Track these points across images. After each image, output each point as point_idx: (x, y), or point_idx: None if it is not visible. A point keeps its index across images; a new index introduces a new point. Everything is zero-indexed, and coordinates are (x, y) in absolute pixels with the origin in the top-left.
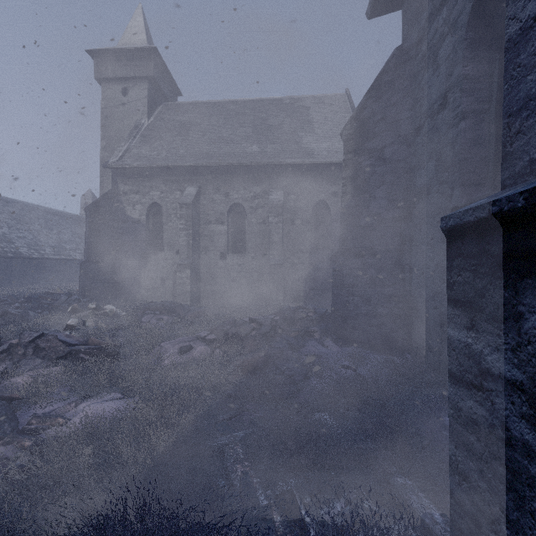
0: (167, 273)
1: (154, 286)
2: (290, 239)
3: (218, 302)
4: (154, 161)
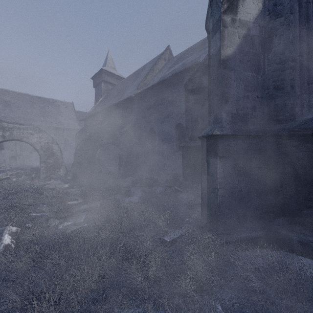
0: (7, 158)
1: (0, 162)
2: None
3: (36, 165)
4: (1, 118)
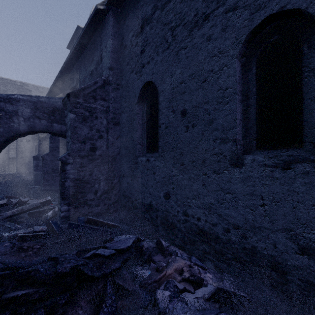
0: None
1: None
2: (20, 147)
3: None
4: None
